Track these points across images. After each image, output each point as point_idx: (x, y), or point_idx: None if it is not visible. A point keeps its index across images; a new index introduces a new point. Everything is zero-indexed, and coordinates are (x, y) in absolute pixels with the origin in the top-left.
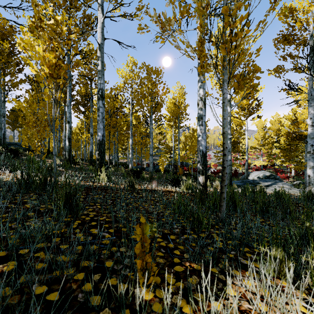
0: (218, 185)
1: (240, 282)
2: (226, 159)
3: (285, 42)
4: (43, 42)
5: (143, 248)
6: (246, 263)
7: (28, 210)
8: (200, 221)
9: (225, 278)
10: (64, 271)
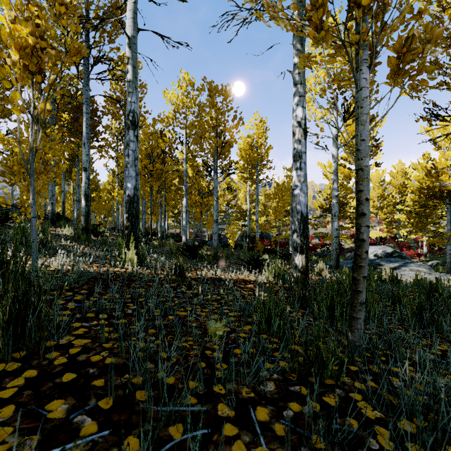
0: (323, 269)
1: None
2: (366, 223)
3: None
4: (10, 5)
5: None
6: None
7: None
8: (321, 360)
9: None
10: None
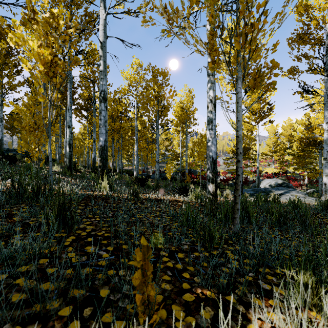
0: (229, 194)
1: (263, 316)
2: (241, 165)
3: (300, 41)
4: (37, 37)
5: (144, 277)
6: (267, 288)
7: (14, 224)
8: (212, 235)
9: (245, 310)
10: (47, 304)
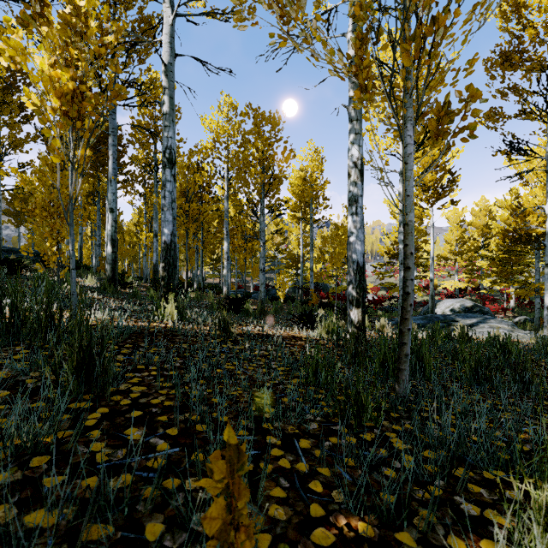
0: (384, 325)
1: None
2: (412, 276)
3: (505, 65)
4: (50, 49)
5: (232, 511)
6: (473, 513)
7: None
8: (362, 404)
9: None
10: None
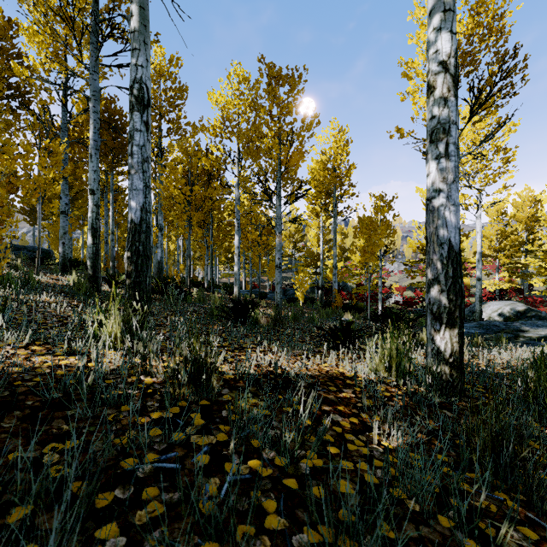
0: None
1: None
2: None
3: None
4: None
5: None
6: None
7: None
8: None
9: None
10: None
